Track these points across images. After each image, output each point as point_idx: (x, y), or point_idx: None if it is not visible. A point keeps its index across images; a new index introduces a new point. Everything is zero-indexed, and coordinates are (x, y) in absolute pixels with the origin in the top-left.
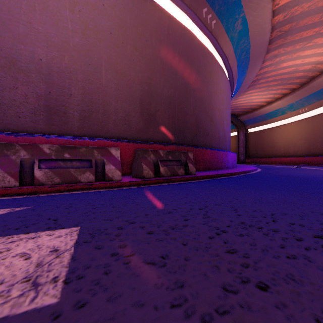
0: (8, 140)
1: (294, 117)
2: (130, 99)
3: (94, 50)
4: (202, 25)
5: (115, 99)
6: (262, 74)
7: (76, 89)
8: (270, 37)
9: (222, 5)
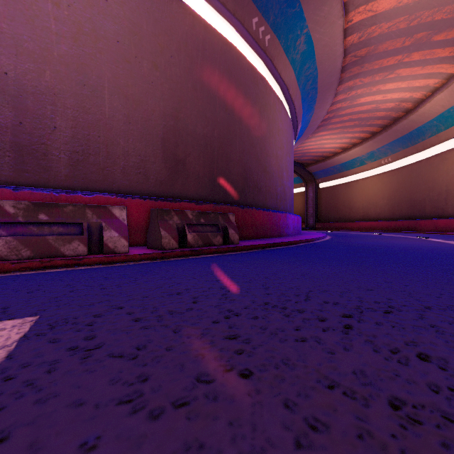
0: None
1: (376, 170)
2: (148, 137)
3: (91, 64)
4: (251, 40)
5: (124, 136)
6: (335, 111)
7: (63, 119)
8: (343, 63)
9: (278, 15)
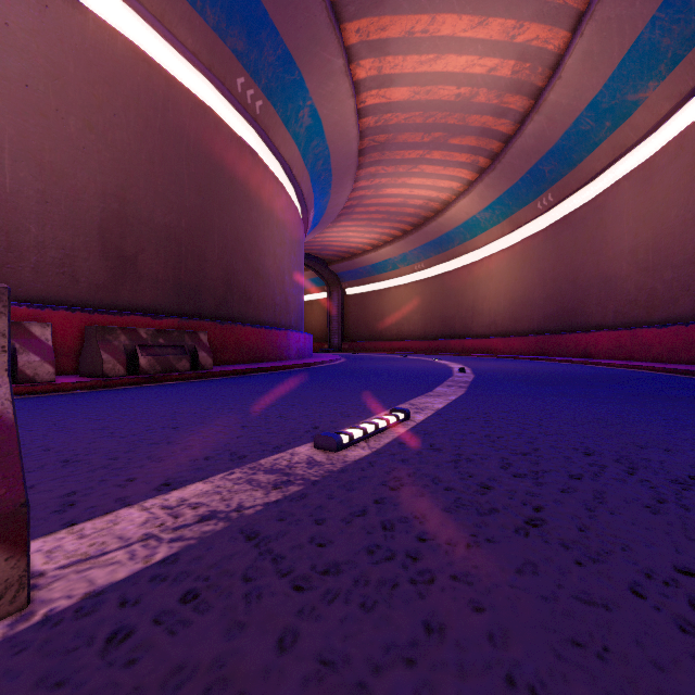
0: None
1: (410, 276)
2: (77, 224)
3: None
4: (237, 103)
5: (38, 221)
6: (358, 199)
7: None
8: (361, 146)
9: (273, 79)
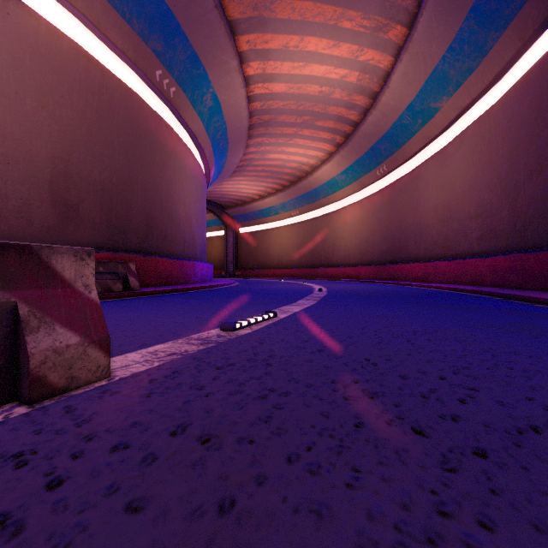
0: None
1: (288, 220)
2: (32, 180)
3: None
4: (155, 89)
5: (1, 177)
6: (249, 160)
7: None
8: (251, 122)
9: (184, 72)
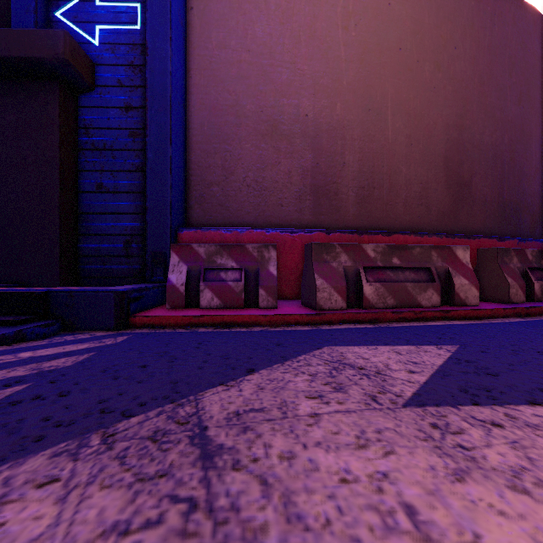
0: (283, 239)
1: None
2: (429, 159)
3: (375, 84)
4: None
5: (406, 162)
6: None
7: (351, 153)
8: None
9: None
